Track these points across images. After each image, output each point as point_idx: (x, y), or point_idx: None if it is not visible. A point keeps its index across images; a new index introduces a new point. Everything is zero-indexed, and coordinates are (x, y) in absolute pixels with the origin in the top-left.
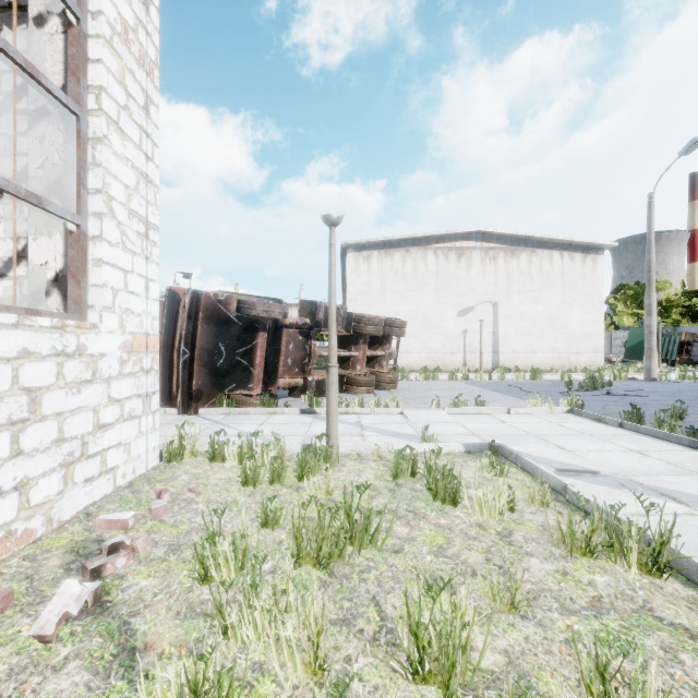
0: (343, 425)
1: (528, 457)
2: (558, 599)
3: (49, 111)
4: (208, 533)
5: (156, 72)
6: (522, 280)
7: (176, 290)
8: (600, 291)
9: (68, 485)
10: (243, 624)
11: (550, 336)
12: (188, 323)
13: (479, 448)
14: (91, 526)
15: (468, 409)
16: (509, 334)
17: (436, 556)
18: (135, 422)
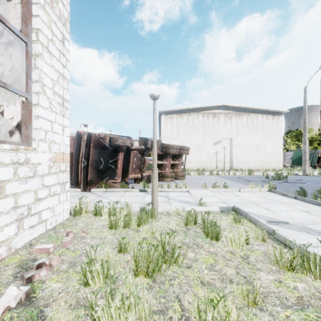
0: (159, 197)
1: (252, 214)
2: (279, 298)
3: (14, 42)
4: (89, 259)
5: (68, 24)
6: (244, 128)
7: (80, 132)
8: (280, 133)
9: (20, 230)
10: (104, 318)
11: (257, 154)
12: (85, 148)
13: (227, 209)
14: (31, 251)
15: (220, 189)
16: (237, 153)
17: (210, 270)
18: (57, 197)
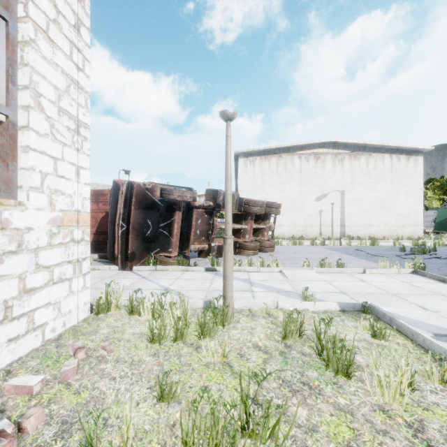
0: (236, 282)
1: (401, 319)
2: None
3: None
4: (85, 435)
5: (87, 1)
6: (362, 175)
7: (117, 181)
8: (420, 182)
9: None
10: None
11: (382, 214)
12: (124, 205)
13: (352, 307)
14: (3, 388)
15: (332, 269)
16: (352, 213)
17: None
18: (66, 284)
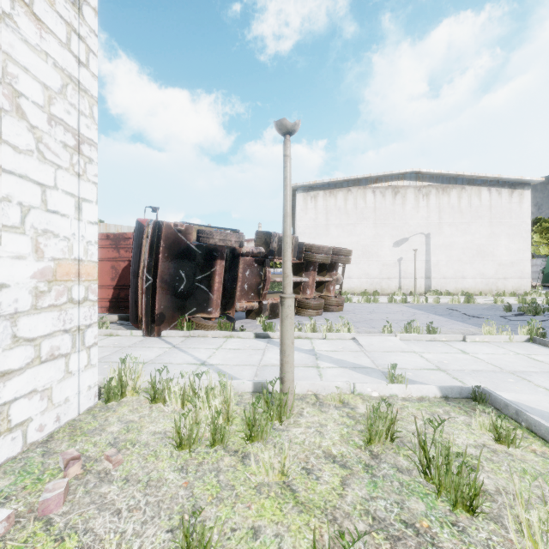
0: (296, 353)
1: (532, 412)
2: None
3: None
4: None
5: None
6: (453, 214)
7: (141, 221)
8: (526, 223)
9: None
10: None
11: (478, 263)
12: (150, 251)
13: (458, 393)
14: None
15: (421, 336)
16: (441, 261)
17: None
18: (60, 362)
